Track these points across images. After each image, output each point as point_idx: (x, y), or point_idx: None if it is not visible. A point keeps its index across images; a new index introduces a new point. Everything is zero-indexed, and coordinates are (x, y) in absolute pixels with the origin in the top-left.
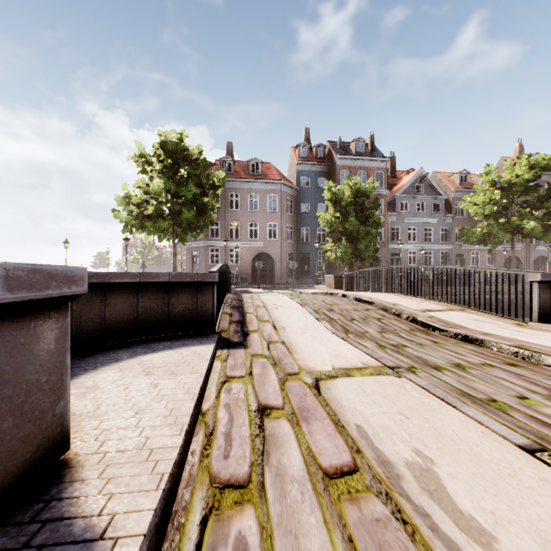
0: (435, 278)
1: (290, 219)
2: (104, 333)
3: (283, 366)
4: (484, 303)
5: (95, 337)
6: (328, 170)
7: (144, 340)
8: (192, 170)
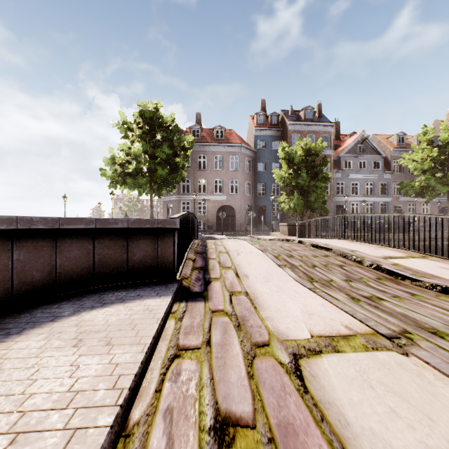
0: (376, 226)
1: (249, 176)
2: (55, 283)
3: (249, 330)
4: (448, 250)
5: (43, 287)
6: (281, 135)
7: (99, 289)
8: (166, 134)
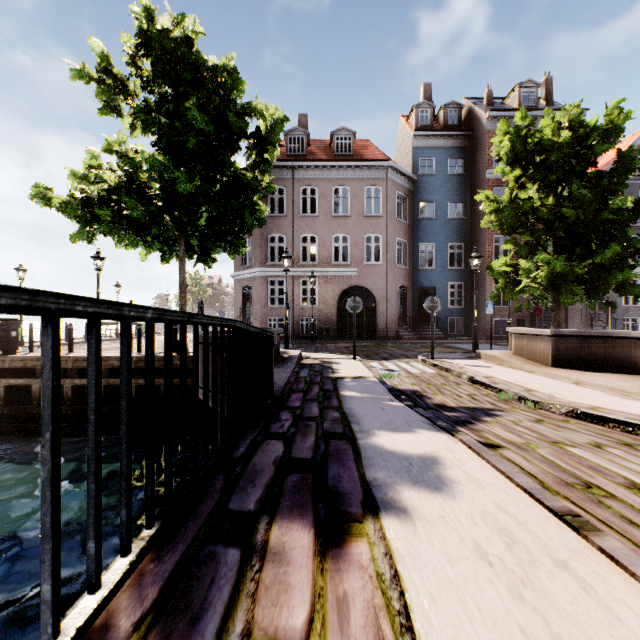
0: None
1: (402, 228)
2: None
3: None
4: None
5: None
6: (467, 145)
7: None
8: (208, 97)
